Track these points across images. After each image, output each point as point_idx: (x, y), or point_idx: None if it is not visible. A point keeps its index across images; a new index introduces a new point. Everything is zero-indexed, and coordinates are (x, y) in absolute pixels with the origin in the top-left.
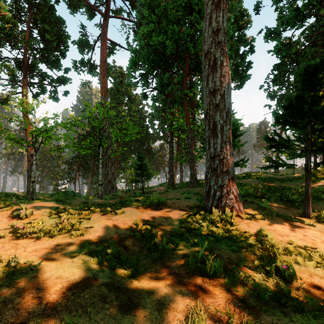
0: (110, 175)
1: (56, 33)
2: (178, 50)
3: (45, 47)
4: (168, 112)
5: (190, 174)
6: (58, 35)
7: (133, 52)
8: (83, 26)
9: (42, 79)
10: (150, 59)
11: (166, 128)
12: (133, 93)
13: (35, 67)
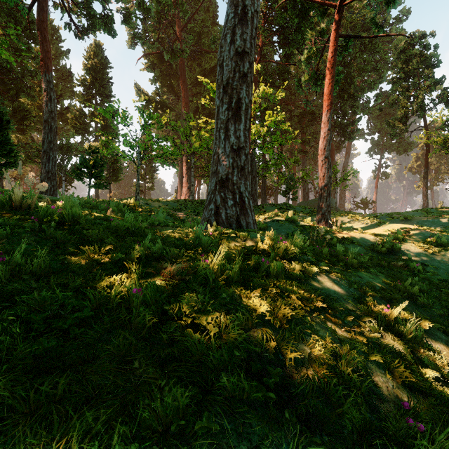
0: None
1: None
2: None
3: None
4: None
5: None
6: None
7: None
8: None
9: None
10: None
11: None
12: None
13: None
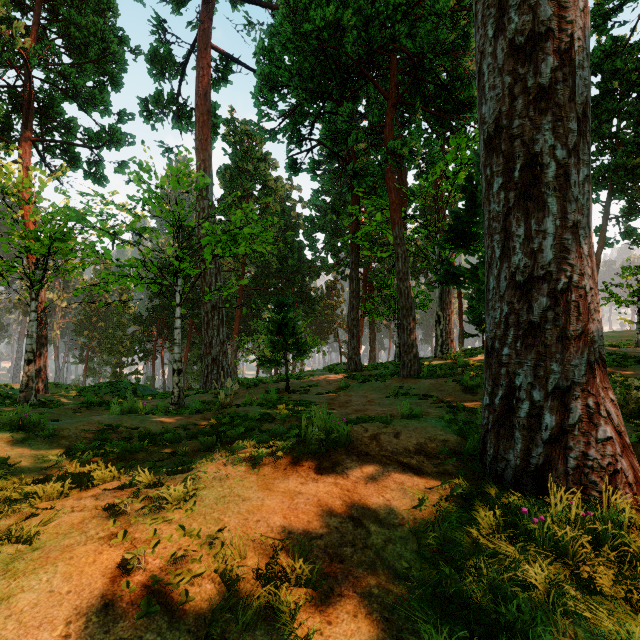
0: (217, 346)
1: (96, 26)
2: (372, 48)
3: (75, 66)
4: (344, 213)
5: (402, 346)
6: (99, 32)
7: (265, 54)
8: (160, 21)
9: (67, 134)
10: (305, 74)
11: (340, 248)
12: (272, 176)
13: (52, 108)
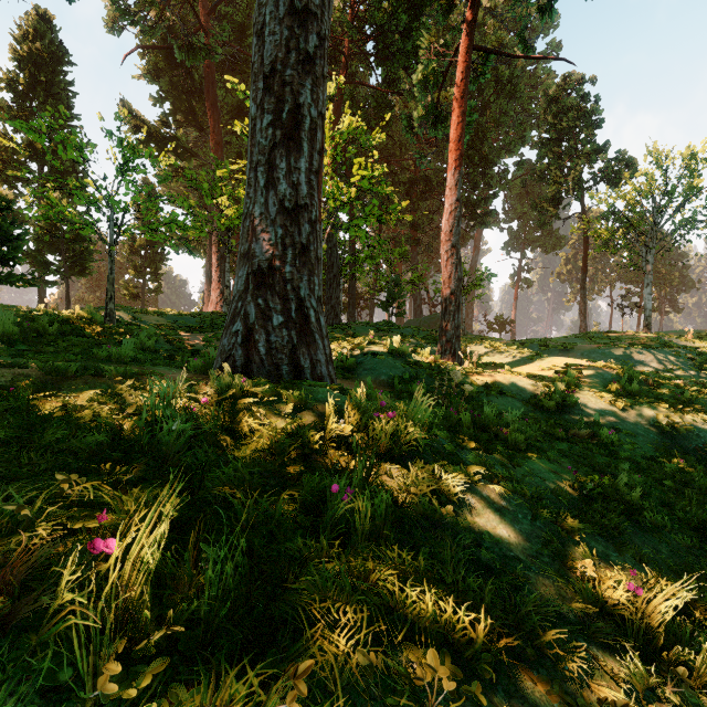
0: None
1: None
2: None
3: None
4: None
5: None
6: None
7: None
8: None
9: None
10: None
11: None
12: None
13: None
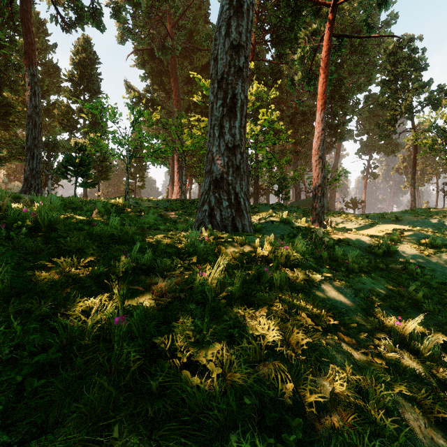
0: None
1: None
2: None
3: None
4: None
5: None
6: None
7: None
8: None
9: None
10: None
11: None
12: None
13: None
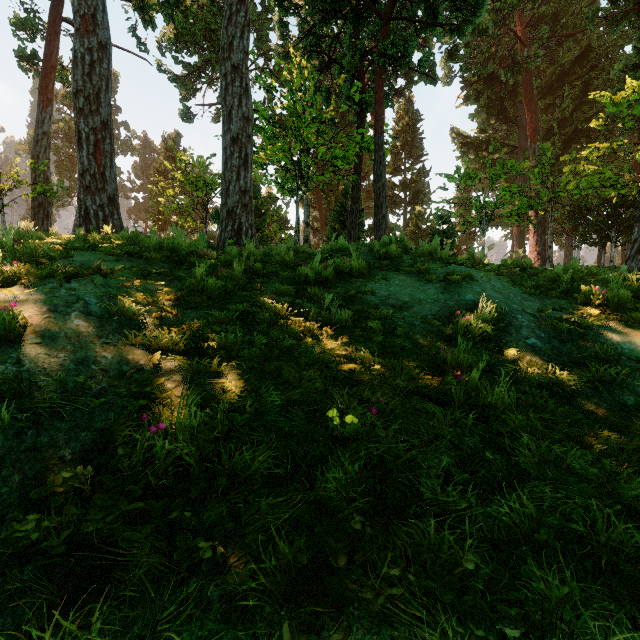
0: None
1: None
2: None
3: None
4: None
5: None
6: None
7: None
8: None
9: None
10: None
11: None
12: None
13: None
